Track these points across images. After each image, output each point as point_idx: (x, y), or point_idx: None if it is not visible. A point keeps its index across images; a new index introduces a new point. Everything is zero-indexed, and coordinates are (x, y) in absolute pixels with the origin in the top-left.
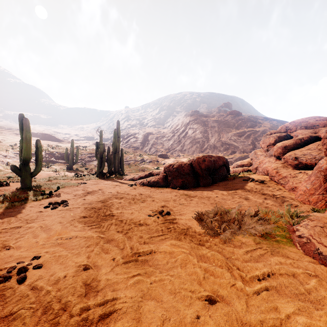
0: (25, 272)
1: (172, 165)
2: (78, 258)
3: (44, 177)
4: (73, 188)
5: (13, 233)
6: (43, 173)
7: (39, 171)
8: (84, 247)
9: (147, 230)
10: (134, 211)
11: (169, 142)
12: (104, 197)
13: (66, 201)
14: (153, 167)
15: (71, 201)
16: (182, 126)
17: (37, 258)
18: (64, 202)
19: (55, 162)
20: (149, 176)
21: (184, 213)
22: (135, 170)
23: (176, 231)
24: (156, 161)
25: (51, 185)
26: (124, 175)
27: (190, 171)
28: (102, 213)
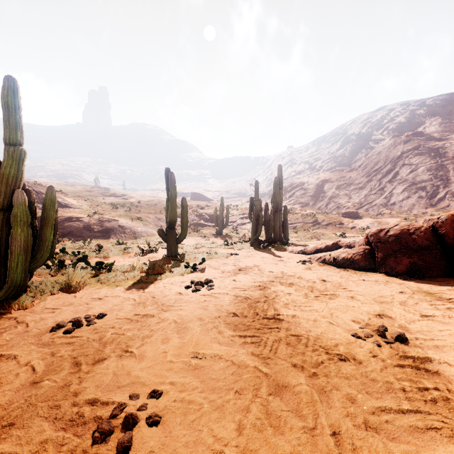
0: (133, 426)
1: (386, 230)
2: (220, 425)
3: (192, 243)
4: (222, 260)
5: (143, 326)
6: (191, 238)
7: (184, 236)
8: (231, 389)
9: (362, 380)
10: (318, 316)
11: (360, 193)
12: (262, 280)
13: (211, 281)
14: (333, 233)
15: (217, 280)
16: (385, 164)
17: (156, 395)
18: (209, 281)
19: (204, 225)
20: (333, 248)
21: (448, 345)
22: (305, 238)
23: (453, 410)
24: (339, 223)
25: (197, 255)
26: (289, 244)
27: (432, 244)
28: (262, 313)
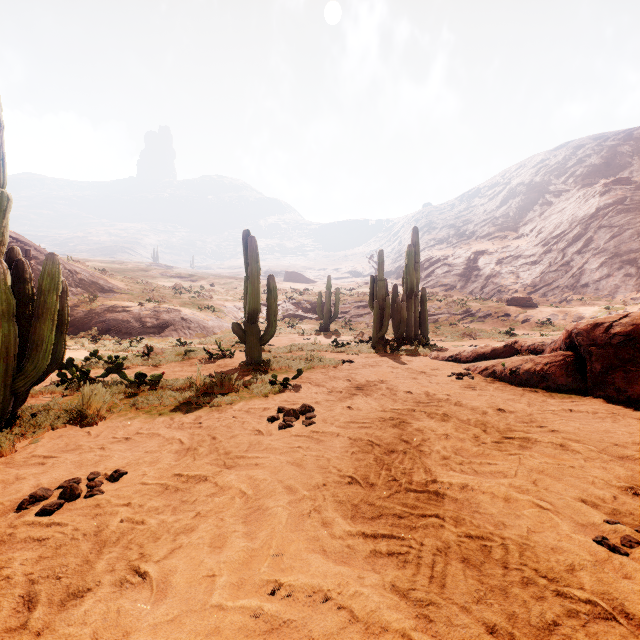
0: None
1: (606, 325)
2: None
3: (285, 343)
4: (328, 372)
5: (184, 501)
6: (285, 337)
7: (271, 334)
8: None
9: None
10: (511, 488)
11: (534, 269)
12: (396, 408)
13: (311, 409)
14: (494, 330)
15: (321, 407)
16: (572, 227)
17: None
18: (307, 410)
19: (304, 317)
20: (505, 354)
21: None
22: (452, 336)
23: None
24: (502, 314)
25: (291, 362)
26: (430, 346)
27: None
28: (403, 478)
